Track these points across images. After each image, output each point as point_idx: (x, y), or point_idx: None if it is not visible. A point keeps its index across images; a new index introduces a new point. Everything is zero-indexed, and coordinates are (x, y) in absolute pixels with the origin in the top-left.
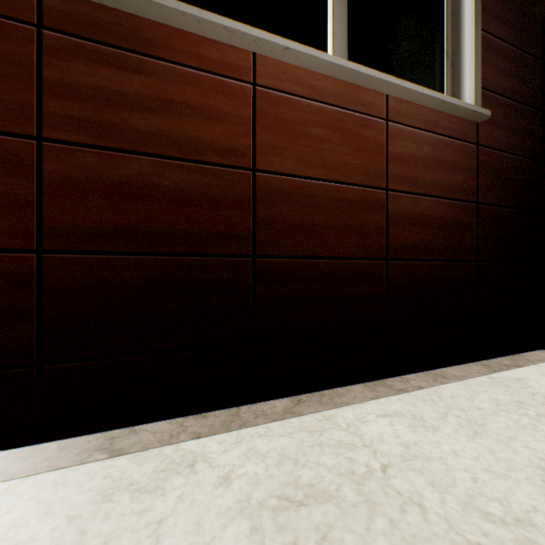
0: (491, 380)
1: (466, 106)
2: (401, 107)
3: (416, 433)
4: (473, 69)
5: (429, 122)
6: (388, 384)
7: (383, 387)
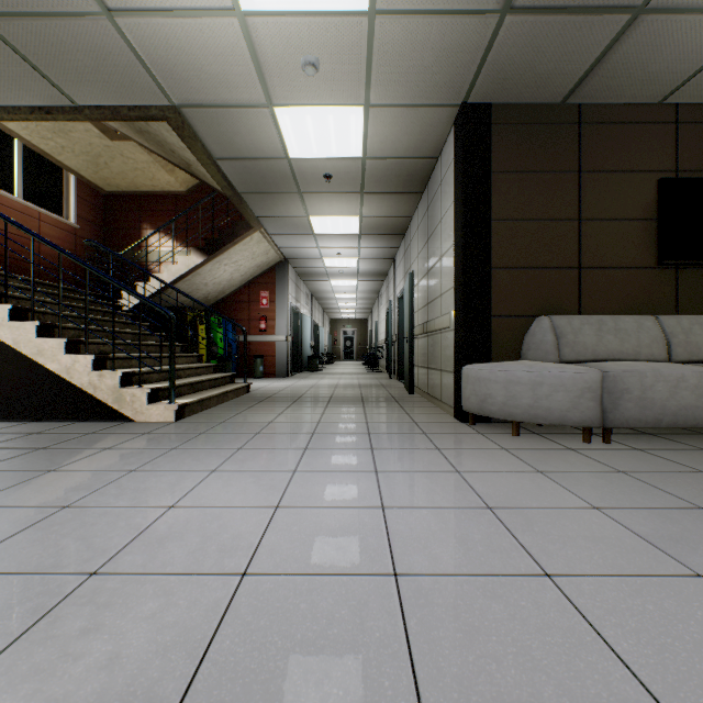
0: None
1: (71, 223)
2: (46, 217)
3: None
4: (75, 209)
5: (57, 224)
6: None
7: None
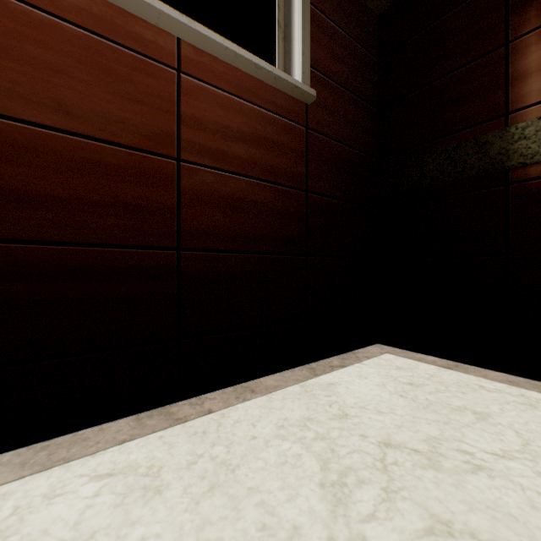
0: (302, 388)
1: (285, 77)
2: (202, 60)
3: (120, 507)
4: (301, 43)
5: (244, 88)
6: (172, 411)
7: (160, 417)
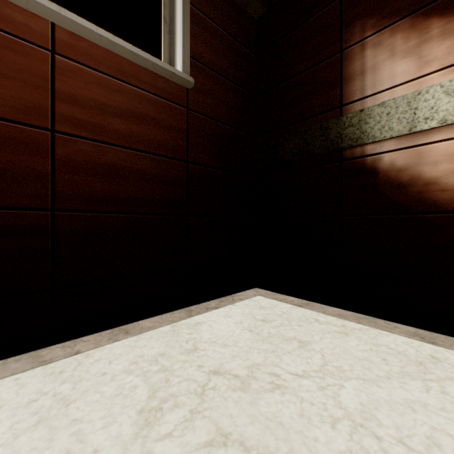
0: (172, 328)
1: (162, 64)
2: (79, 44)
3: None
4: (182, 37)
5: (124, 71)
6: (41, 354)
7: (27, 360)
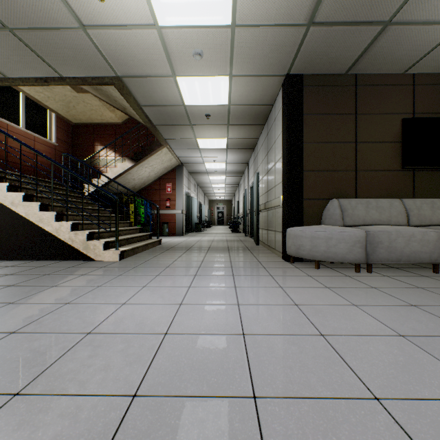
0: None
1: (53, 142)
2: (38, 139)
3: None
4: (55, 134)
5: (44, 143)
6: None
7: None
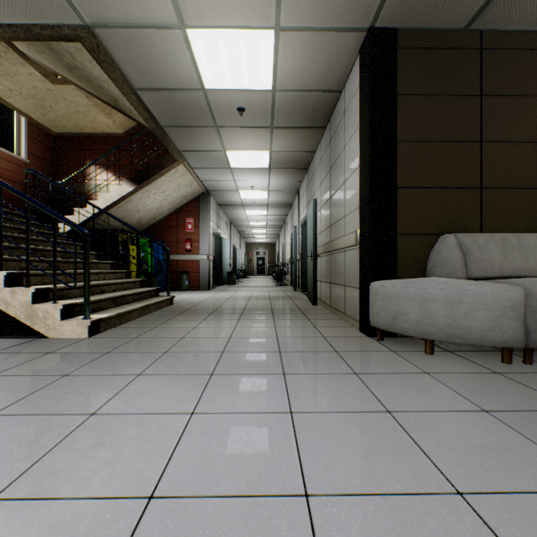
0: None
1: (21, 158)
2: None
3: None
4: (25, 146)
5: (8, 158)
6: None
7: None
